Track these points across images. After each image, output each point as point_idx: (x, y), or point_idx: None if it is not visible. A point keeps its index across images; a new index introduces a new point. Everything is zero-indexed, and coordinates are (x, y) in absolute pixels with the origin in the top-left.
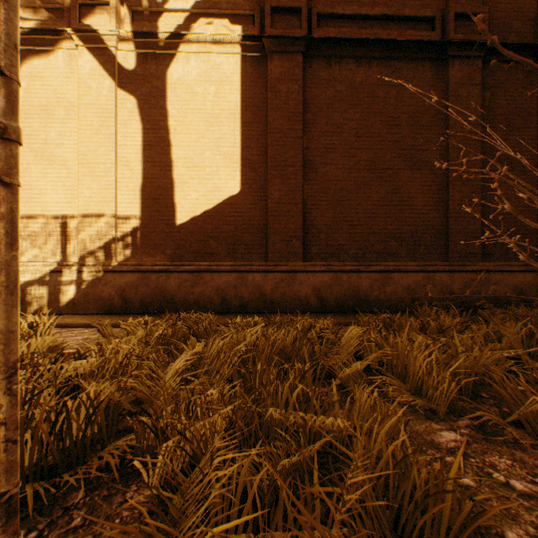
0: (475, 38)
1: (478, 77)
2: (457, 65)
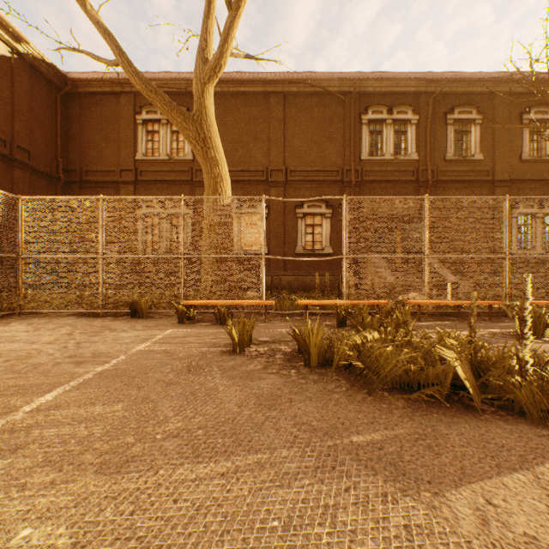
0: (28, 162)
1: (29, 181)
2: (19, 171)
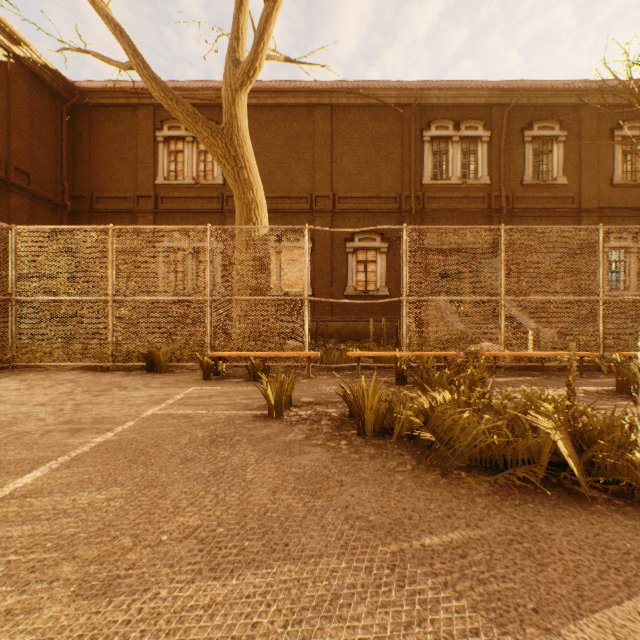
0: (28, 187)
1: (29, 209)
2: (17, 198)
